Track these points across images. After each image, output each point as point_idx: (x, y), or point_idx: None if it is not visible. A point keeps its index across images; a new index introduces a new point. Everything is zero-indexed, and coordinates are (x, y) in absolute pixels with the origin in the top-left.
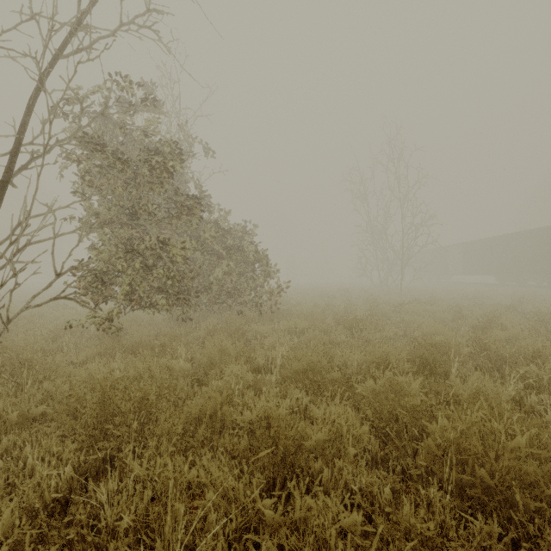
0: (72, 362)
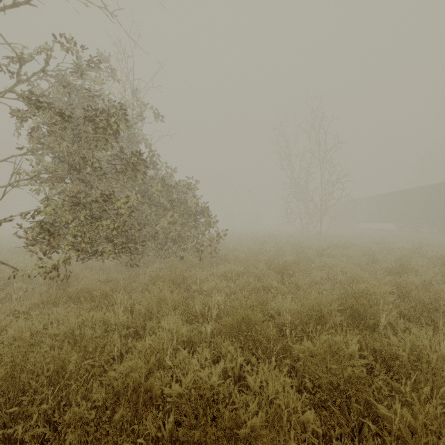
0: (17, 311)
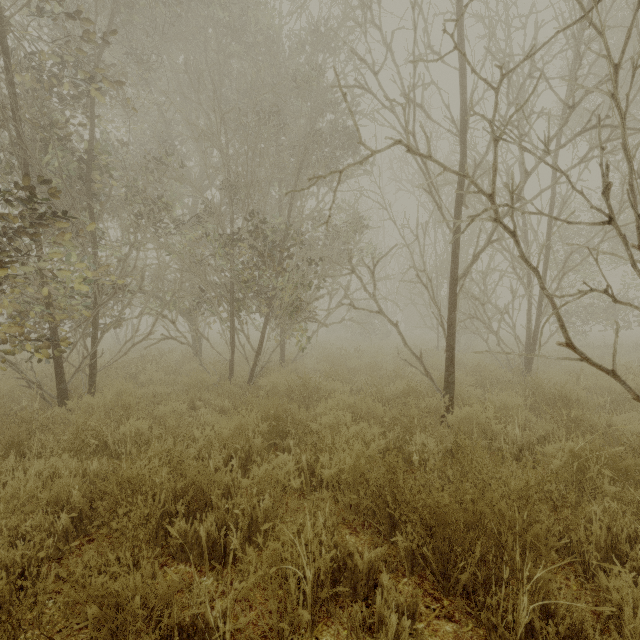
0: None
